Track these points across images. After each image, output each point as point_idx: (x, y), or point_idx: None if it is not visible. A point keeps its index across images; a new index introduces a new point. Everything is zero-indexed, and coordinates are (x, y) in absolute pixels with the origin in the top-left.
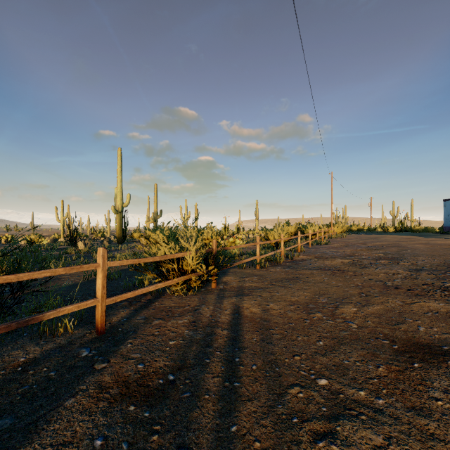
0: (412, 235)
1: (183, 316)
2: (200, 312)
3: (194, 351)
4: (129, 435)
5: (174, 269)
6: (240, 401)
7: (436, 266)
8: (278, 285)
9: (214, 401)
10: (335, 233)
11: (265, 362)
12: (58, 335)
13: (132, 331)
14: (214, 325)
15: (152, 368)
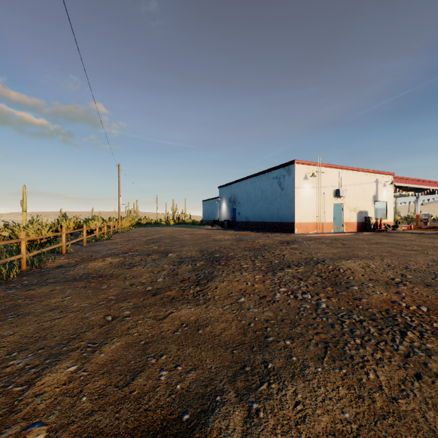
0: (184, 227)
1: None
2: None
3: None
4: None
5: None
6: None
7: (195, 255)
8: None
9: None
10: (123, 227)
11: None
12: None
13: None
14: None
15: None
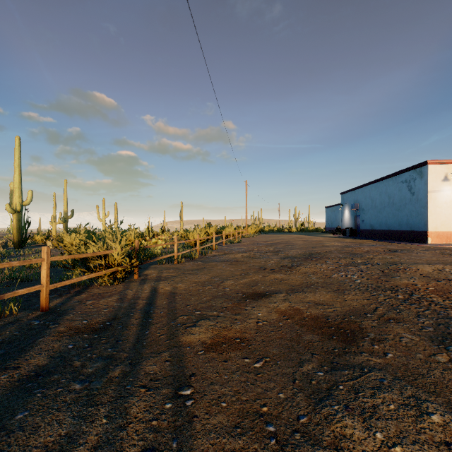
0: (302, 235)
1: (112, 297)
2: (125, 293)
3: (122, 311)
4: (88, 342)
5: (101, 265)
6: (152, 324)
7: (298, 255)
8: (189, 273)
9: (136, 327)
10: (249, 234)
11: (169, 310)
12: (4, 316)
13: (70, 309)
14: (136, 299)
15: (94, 321)
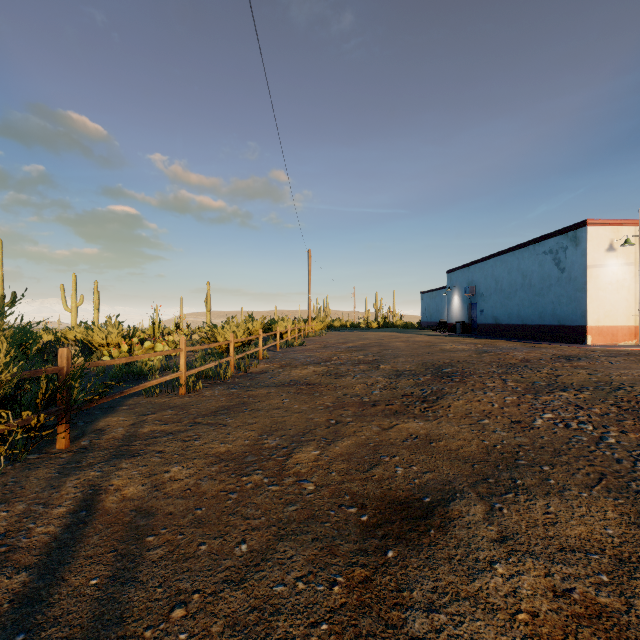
0: (394, 332)
1: None
2: None
3: None
4: None
5: None
6: None
7: (415, 368)
8: (207, 423)
9: None
10: (313, 331)
11: None
12: None
13: None
14: None
15: None
